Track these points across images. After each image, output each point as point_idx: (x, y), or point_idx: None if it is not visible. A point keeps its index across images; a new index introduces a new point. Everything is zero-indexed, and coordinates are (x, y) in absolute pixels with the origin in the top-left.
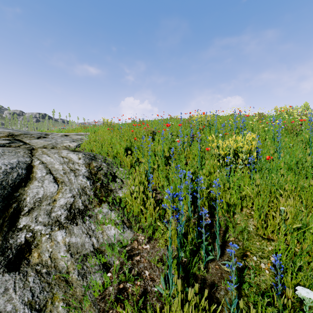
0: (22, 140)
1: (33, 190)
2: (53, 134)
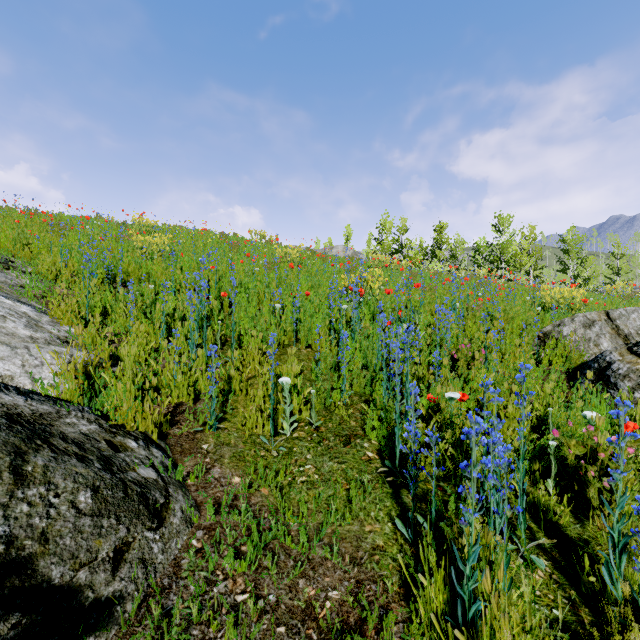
0: None
1: None
2: None
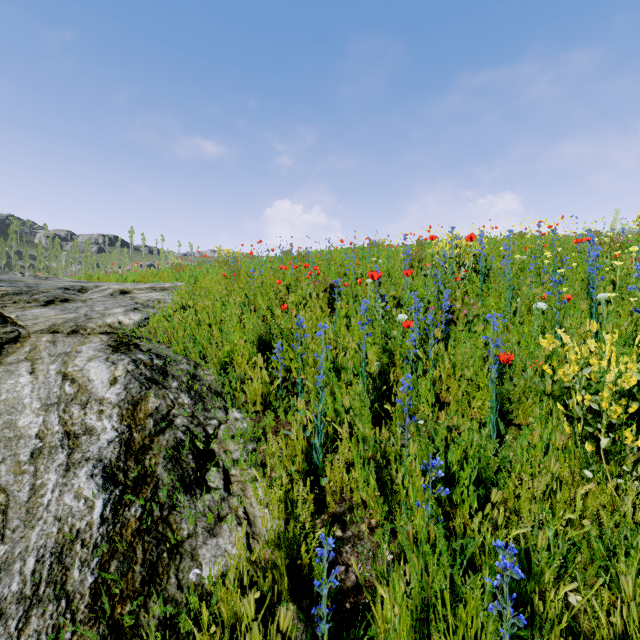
0: (1, 312)
1: None
2: (95, 289)
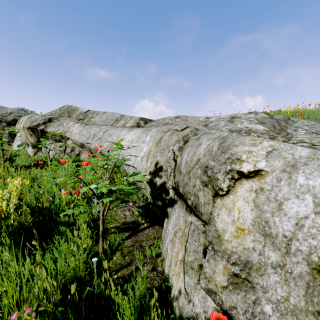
0: None
1: None
2: None
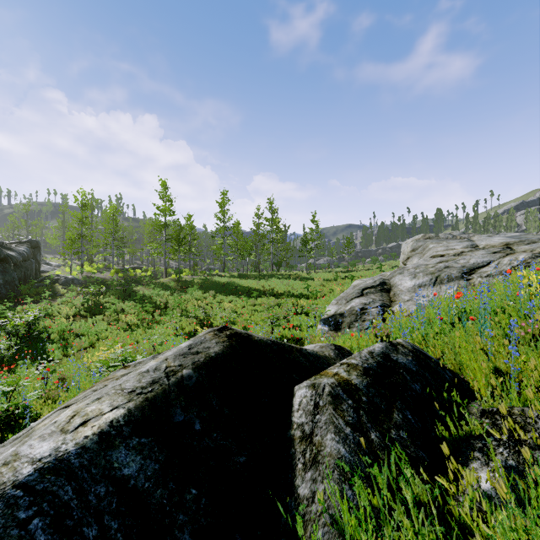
0: (512, 247)
1: (483, 269)
2: None
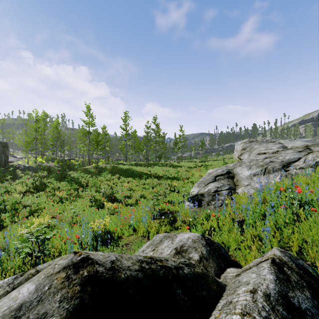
0: (310, 148)
1: (295, 163)
2: None
